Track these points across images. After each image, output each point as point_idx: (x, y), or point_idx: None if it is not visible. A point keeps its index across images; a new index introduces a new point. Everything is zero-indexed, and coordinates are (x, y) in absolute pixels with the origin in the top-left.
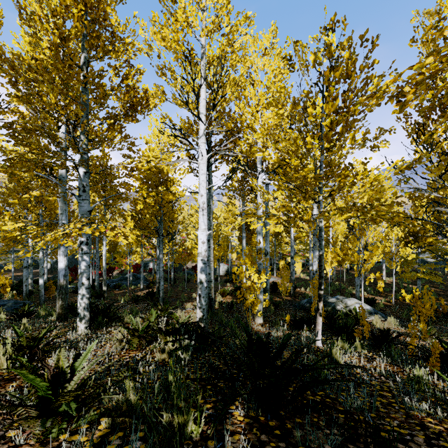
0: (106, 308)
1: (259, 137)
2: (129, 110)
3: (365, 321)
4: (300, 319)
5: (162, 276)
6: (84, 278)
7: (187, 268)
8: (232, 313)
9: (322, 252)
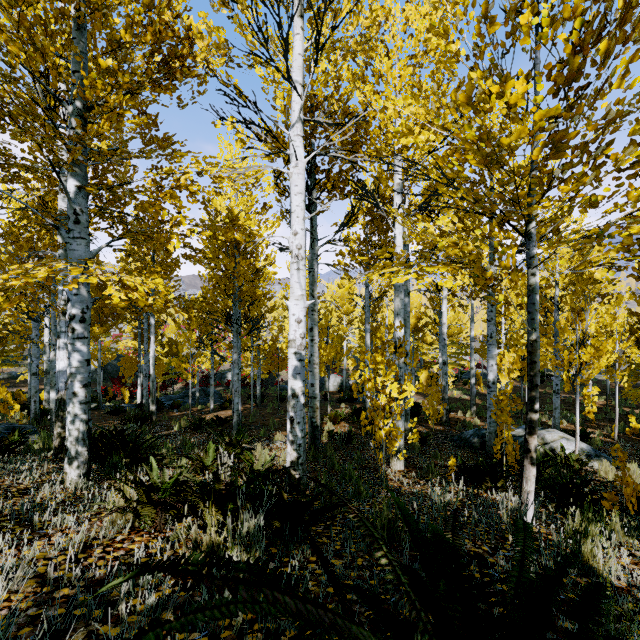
0: (131, 439)
1: (407, 104)
2: (159, 67)
3: (627, 477)
4: (477, 466)
5: (236, 389)
6: (77, 383)
7: (282, 381)
8: (350, 450)
9: (536, 335)
